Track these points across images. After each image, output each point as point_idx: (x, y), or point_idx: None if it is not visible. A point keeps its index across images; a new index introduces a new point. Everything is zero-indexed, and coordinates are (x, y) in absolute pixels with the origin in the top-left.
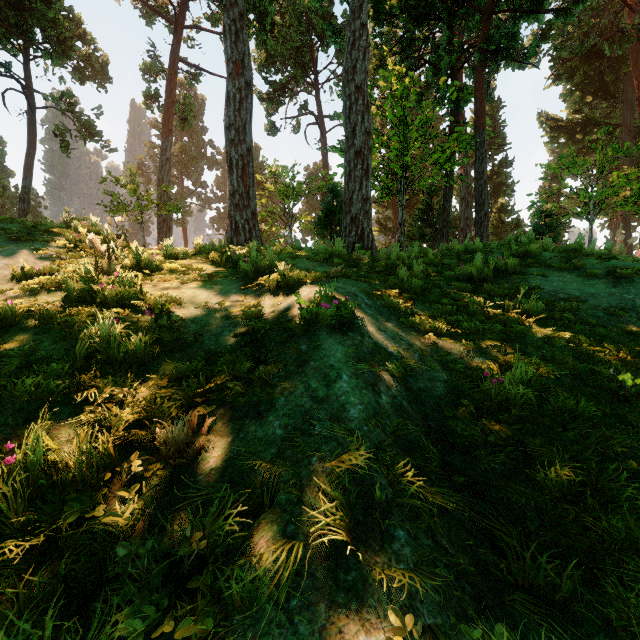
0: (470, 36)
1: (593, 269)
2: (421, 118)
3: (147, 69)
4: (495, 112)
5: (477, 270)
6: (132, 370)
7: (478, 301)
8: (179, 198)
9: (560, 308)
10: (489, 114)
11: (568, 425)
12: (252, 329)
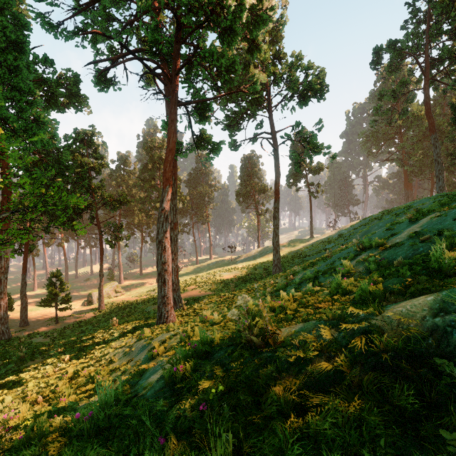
0: None
1: None
2: None
3: None
4: None
5: None
6: (440, 276)
7: None
8: None
9: None
10: None
11: None
12: None
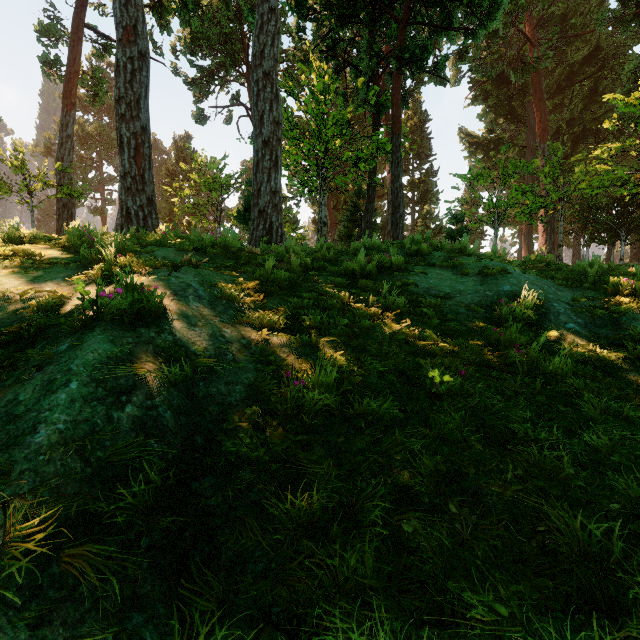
0: (389, 43)
1: (468, 268)
2: (335, 115)
3: (44, 31)
4: (422, 124)
5: (361, 266)
6: None
7: (344, 296)
8: (98, 184)
9: (425, 304)
10: (417, 125)
11: (366, 430)
12: (29, 325)
